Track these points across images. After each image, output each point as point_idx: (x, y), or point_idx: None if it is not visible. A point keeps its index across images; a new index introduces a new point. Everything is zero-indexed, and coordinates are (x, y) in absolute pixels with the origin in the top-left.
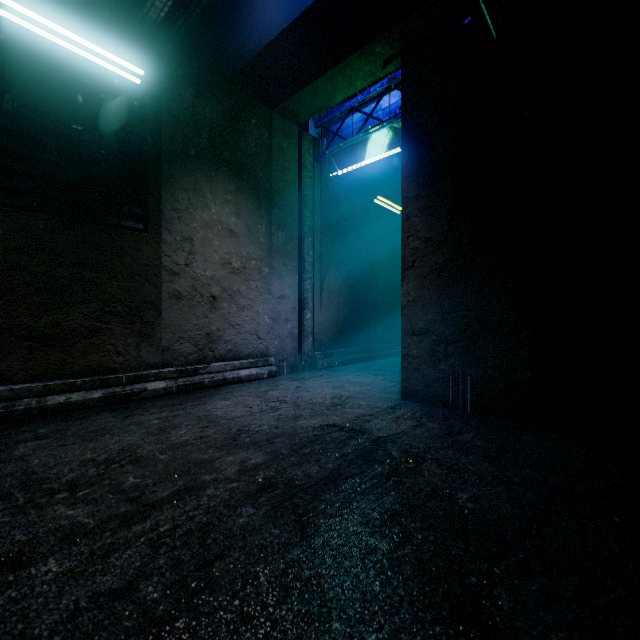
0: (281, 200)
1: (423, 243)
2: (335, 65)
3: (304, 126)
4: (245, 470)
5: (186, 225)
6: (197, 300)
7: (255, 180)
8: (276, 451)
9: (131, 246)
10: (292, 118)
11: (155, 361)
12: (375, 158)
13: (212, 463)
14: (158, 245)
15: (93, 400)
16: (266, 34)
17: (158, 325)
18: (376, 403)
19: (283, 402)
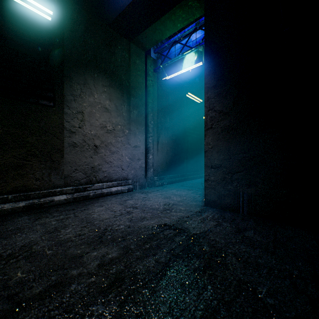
0: (135, 92)
1: (218, 114)
2: (165, 13)
3: (148, 52)
4: (103, 264)
5: (79, 104)
6: (86, 148)
7: (120, 80)
8: (127, 246)
9: (45, 115)
10: (141, 47)
11: (60, 183)
12: (188, 68)
13: (81, 258)
14: (62, 115)
15: (19, 208)
16: None
17: (62, 162)
18: (190, 208)
19: (135, 208)
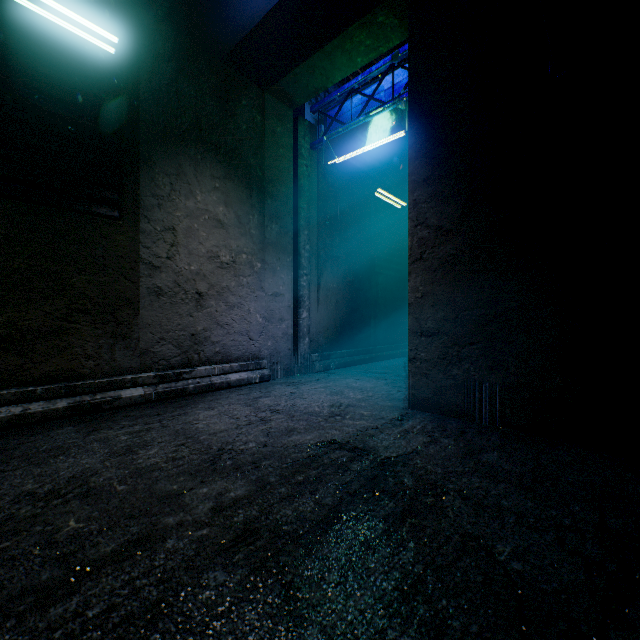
0: (275, 189)
1: (433, 232)
2: (333, 38)
3: (300, 111)
4: (221, 508)
5: (168, 213)
6: (180, 297)
7: (246, 166)
8: (262, 479)
9: (103, 235)
10: (287, 101)
11: (132, 365)
12: (377, 143)
13: (181, 497)
14: (135, 235)
15: (56, 411)
16: (258, 8)
17: (135, 325)
18: (380, 413)
19: (275, 412)
